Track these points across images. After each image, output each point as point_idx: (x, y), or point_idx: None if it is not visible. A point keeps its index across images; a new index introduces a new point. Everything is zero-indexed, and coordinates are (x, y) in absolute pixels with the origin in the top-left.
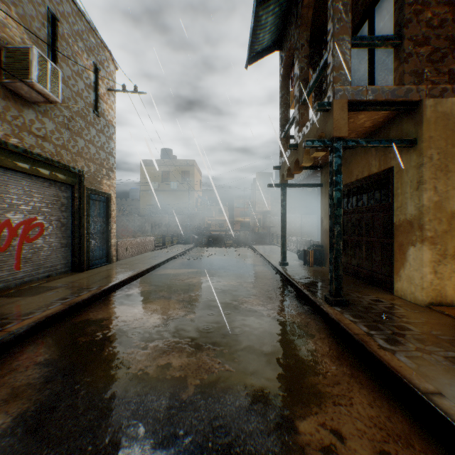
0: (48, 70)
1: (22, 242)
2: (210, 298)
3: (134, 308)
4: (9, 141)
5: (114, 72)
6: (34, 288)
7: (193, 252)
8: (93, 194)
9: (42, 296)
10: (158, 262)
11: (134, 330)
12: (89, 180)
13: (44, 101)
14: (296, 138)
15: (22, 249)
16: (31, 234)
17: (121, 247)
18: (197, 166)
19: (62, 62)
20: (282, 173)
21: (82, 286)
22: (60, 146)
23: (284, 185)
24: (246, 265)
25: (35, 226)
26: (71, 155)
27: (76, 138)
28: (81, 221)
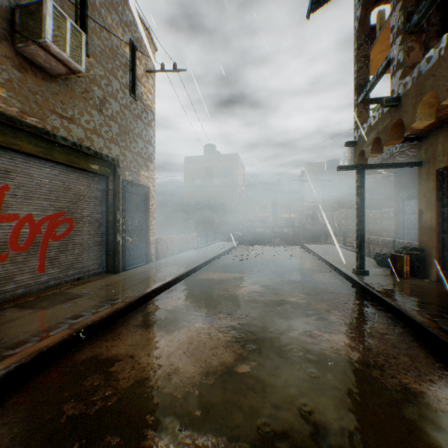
0: (67, 30)
1: (46, 240)
2: (269, 326)
3: (161, 339)
4: (26, 120)
5: (152, 53)
6: (56, 295)
7: (238, 251)
8: (130, 186)
9: (55, 310)
10: (199, 263)
11: (151, 395)
12: (124, 170)
13: (66, 72)
14: (394, 91)
15: (46, 249)
16: (58, 231)
17: (161, 244)
18: (240, 160)
19: (92, 35)
20: (360, 150)
21: (107, 296)
22: (90, 130)
23: (360, 166)
24: (304, 270)
25: (63, 222)
26: (103, 141)
27: (109, 122)
28: (115, 216)
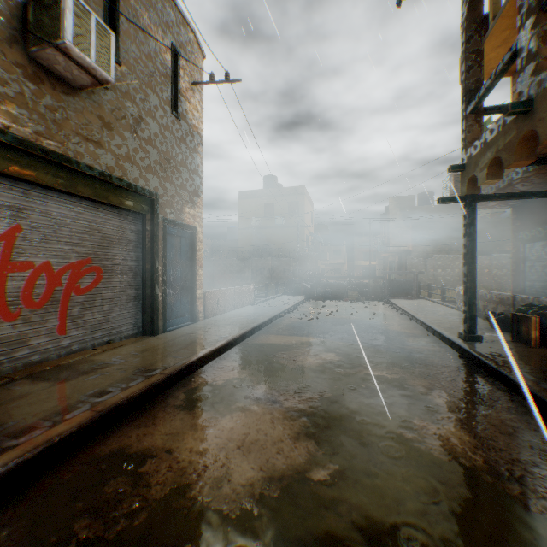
0: (91, 28)
1: (68, 293)
2: (352, 412)
3: (208, 426)
4: (41, 143)
5: (200, 60)
6: (79, 363)
7: (305, 308)
8: (171, 227)
9: (75, 383)
10: (257, 324)
11: (193, 512)
12: (164, 207)
13: (91, 83)
14: (522, 92)
15: (68, 305)
16: (82, 283)
17: (210, 299)
18: (307, 194)
19: (125, 38)
20: (469, 176)
21: (141, 366)
22: (121, 156)
23: (470, 197)
24: (393, 334)
25: (89, 271)
26: (138, 170)
27: (146, 147)
28: (153, 264)
